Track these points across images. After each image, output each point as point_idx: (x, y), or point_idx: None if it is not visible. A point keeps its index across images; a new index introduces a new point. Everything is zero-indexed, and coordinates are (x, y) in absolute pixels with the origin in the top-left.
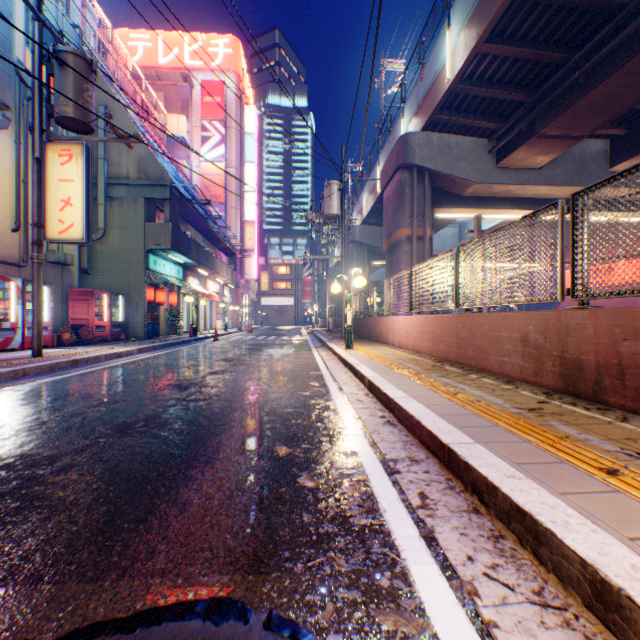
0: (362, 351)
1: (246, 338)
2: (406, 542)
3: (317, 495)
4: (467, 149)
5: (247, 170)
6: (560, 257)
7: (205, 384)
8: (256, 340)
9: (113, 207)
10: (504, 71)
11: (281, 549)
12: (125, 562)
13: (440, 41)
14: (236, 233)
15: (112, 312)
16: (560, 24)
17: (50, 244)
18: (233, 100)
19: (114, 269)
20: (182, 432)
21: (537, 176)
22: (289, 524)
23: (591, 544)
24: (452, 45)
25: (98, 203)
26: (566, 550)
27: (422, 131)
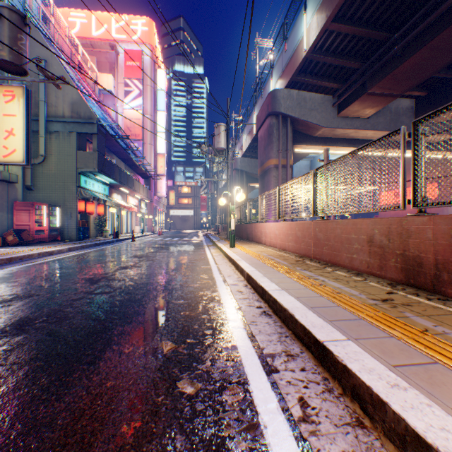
0: (242, 249)
1: (157, 239)
2: None
3: (195, 406)
4: (317, 102)
5: (159, 116)
6: (402, 173)
7: (114, 278)
8: (164, 241)
9: (51, 139)
10: (344, 45)
11: None
12: None
13: (299, 22)
14: (151, 162)
15: (50, 219)
16: (385, 11)
17: None
18: (148, 65)
19: (52, 186)
20: (77, 327)
21: (366, 123)
22: None
23: None
24: (308, 24)
25: (39, 135)
26: None
27: (286, 88)
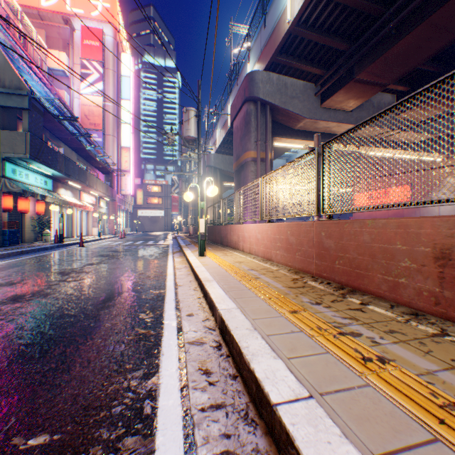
0: (215, 258)
1: (114, 243)
2: None
3: None
4: (299, 90)
5: (123, 105)
6: None
7: None
8: (122, 245)
9: None
10: (333, 20)
11: None
12: None
13: None
14: (113, 156)
15: None
16: None
17: None
18: (111, 46)
19: None
20: None
21: (349, 117)
22: None
23: None
24: None
25: None
26: None
27: (265, 71)
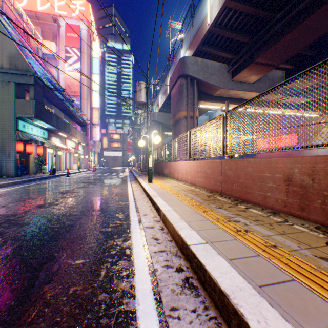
0: (159, 184)
1: (89, 175)
2: None
3: None
4: (217, 69)
5: (94, 78)
6: None
7: (18, 221)
8: (95, 176)
9: None
10: (239, 22)
11: None
12: None
13: (204, 2)
14: (87, 114)
15: None
16: None
17: None
18: (85, 37)
19: None
20: None
21: (252, 87)
22: None
23: None
24: (211, 3)
25: None
26: None
27: (193, 56)
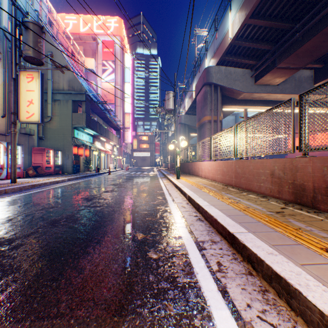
0: (185, 180)
1: (125, 173)
2: (210, 294)
3: (158, 263)
4: (240, 75)
5: (126, 86)
6: (292, 129)
7: (101, 198)
8: (130, 174)
9: (55, 105)
10: (259, 33)
11: (135, 299)
12: (40, 308)
13: (226, 18)
14: (120, 119)
15: (55, 159)
16: (289, 8)
17: (22, 124)
18: (119, 50)
19: (56, 137)
20: (85, 225)
21: (276, 89)
22: (141, 282)
23: (325, 300)
24: (232, 20)
25: (48, 103)
26: (309, 304)
27: (216, 65)
